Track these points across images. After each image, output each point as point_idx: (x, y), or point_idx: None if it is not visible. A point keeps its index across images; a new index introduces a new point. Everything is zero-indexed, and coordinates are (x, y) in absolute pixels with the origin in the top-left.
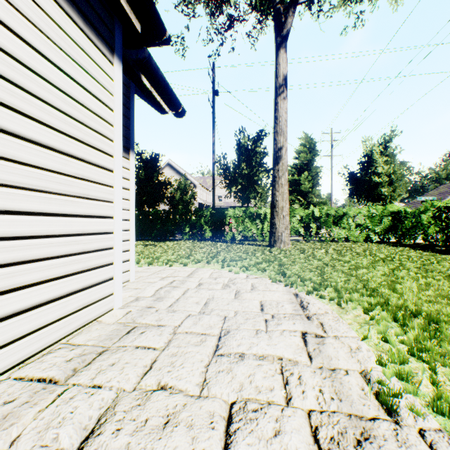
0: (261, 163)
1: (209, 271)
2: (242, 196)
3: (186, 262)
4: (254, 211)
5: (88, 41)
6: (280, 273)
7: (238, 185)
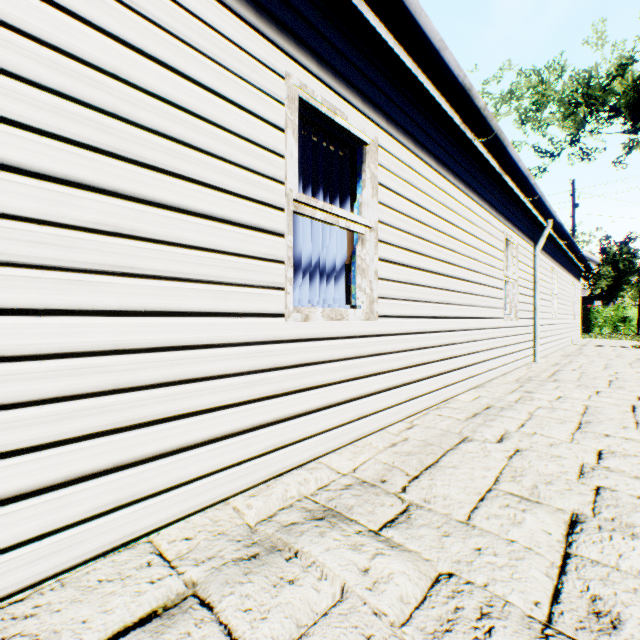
0: (630, 265)
1: (598, 339)
2: (605, 294)
3: (583, 337)
4: (622, 310)
5: (578, 284)
6: (637, 340)
7: (603, 287)
